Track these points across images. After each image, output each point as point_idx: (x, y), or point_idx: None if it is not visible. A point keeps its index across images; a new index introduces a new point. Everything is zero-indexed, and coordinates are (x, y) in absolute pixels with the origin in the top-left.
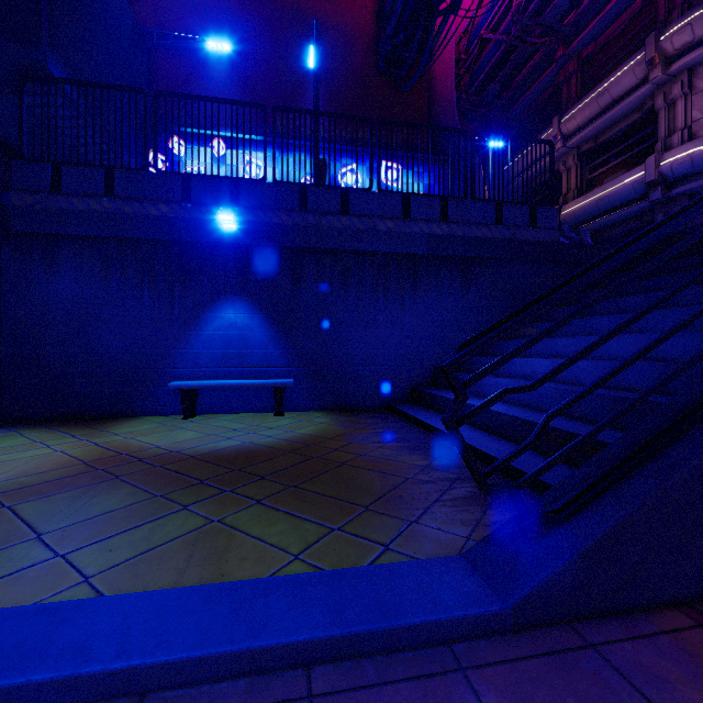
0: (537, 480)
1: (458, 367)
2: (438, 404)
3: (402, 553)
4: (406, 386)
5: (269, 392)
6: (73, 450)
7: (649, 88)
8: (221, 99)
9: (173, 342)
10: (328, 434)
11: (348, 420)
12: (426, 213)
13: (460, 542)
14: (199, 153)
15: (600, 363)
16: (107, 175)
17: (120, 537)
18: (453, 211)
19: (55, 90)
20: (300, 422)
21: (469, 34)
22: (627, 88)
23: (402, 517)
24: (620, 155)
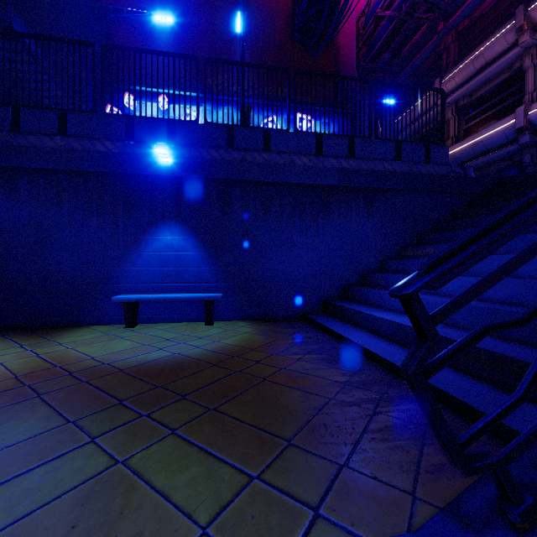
0: (470, 407)
1: (364, 282)
2: (349, 316)
3: (337, 524)
4: (319, 298)
5: (201, 304)
6: (12, 362)
7: (518, 51)
8: (159, 51)
9: (117, 261)
10: (251, 344)
11: (269, 329)
12: (336, 150)
13: (405, 502)
14: (140, 98)
15: (511, 280)
16: (60, 116)
17: (1, 490)
18: (359, 148)
19: (15, 43)
20: (227, 331)
21: (366, 14)
22: (499, 52)
23: (330, 458)
24: (491, 108)
